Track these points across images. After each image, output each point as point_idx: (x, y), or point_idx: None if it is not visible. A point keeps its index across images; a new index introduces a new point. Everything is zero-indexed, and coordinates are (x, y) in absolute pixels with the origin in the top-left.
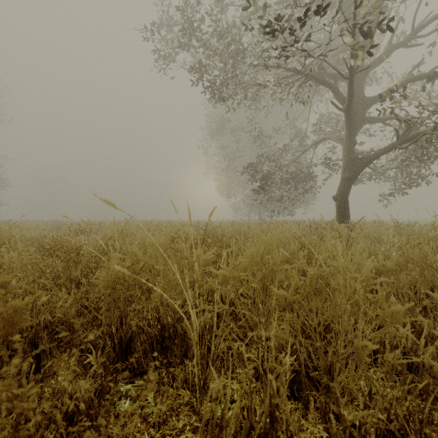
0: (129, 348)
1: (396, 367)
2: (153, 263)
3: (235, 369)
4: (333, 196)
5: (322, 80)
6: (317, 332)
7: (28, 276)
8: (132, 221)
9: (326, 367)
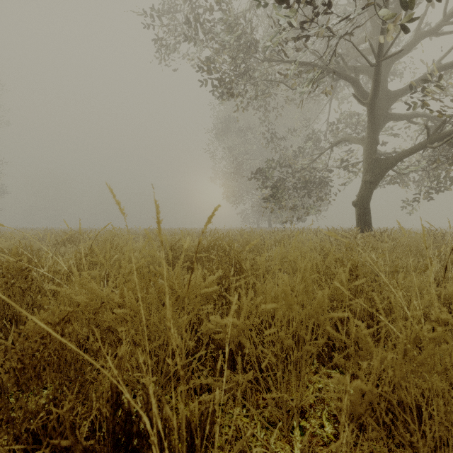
0: None
1: None
2: (119, 300)
3: None
4: (353, 202)
5: (342, 71)
6: None
7: None
8: (120, 229)
9: None
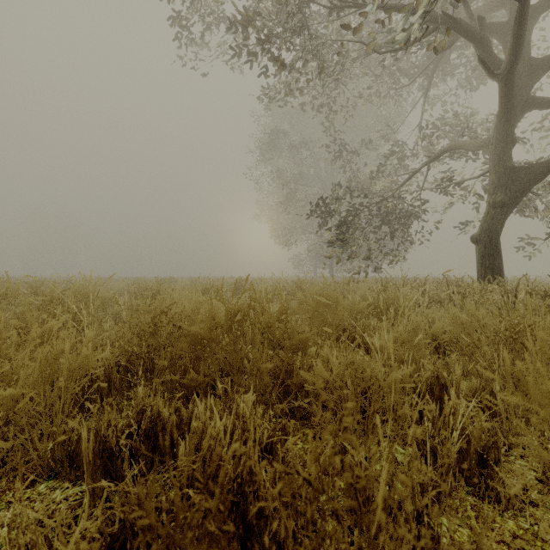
0: None
1: None
2: None
3: None
4: (473, 236)
5: (463, 22)
6: None
7: None
8: None
9: None
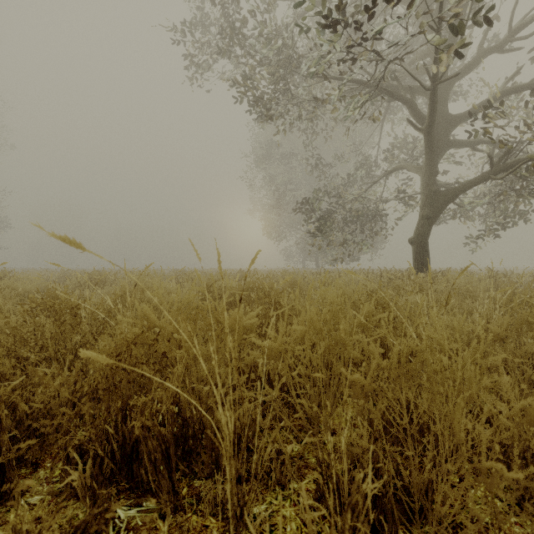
0: (135, 453)
1: (531, 493)
2: (173, 330)
3: (288, 485)
4: (409, 239)
5: (396, 93)
6: (409, 434)
7: (4, 346)
8: (154, 270)
9: (421, 486)
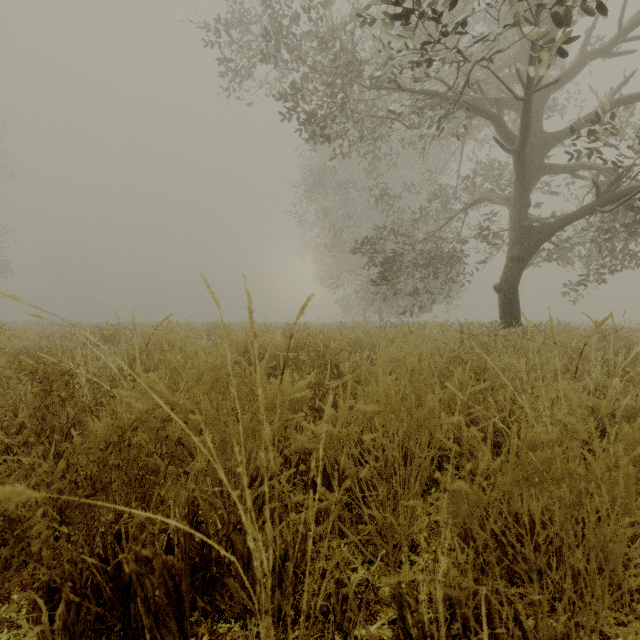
0: (133, 587)
1: None
2: (192, 407)
3: (353, 633)
4: (495, 286)
5: (479, 106)
6: (534, 568)
7: None
8: (178, 324)
9: None
